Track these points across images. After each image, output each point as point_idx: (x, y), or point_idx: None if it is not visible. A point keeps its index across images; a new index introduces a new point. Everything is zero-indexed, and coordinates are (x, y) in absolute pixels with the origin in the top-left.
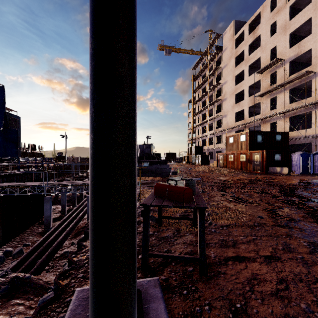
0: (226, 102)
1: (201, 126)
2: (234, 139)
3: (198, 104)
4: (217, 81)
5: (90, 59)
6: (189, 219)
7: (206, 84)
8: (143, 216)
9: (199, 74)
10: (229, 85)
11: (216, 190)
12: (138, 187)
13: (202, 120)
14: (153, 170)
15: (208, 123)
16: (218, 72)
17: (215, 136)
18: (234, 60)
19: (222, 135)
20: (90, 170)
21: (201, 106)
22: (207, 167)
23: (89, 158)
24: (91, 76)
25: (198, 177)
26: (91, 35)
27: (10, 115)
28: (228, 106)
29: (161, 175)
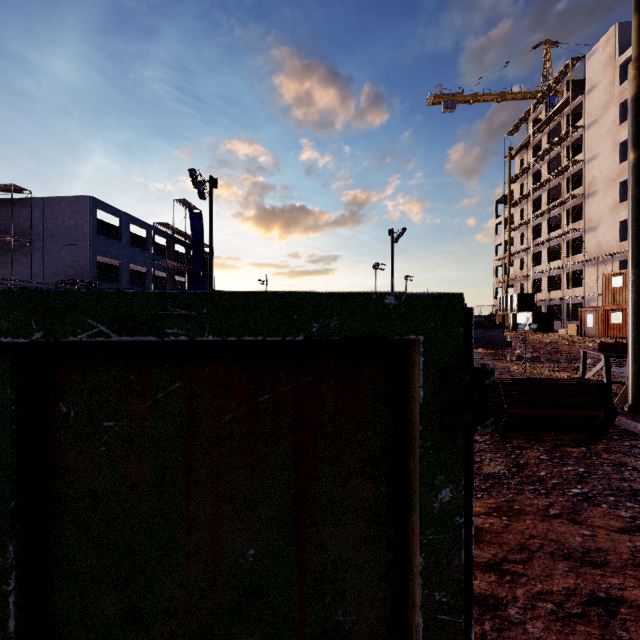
0: (596, 199)
1: (531, 253)
2: (625, 280)
3: (520, 206)
4: (571, 156)
5: (638, 277)
6: (620, 383)
7: (542, 163)
8: (604, 365)
9: (525, 143)
10: (604, 162)
11: (619, 367)
12: (480, 360)
13: (532, 239)
14: (475, 338)
15: (548, 245)
16: (575, 136)
17: (567, 272)
18: (616, 110)
19: (584, 271)
20: (638, 324)
21: (529, 209)
22: (556, 336)
23: (636, 320)
24: (639, 284)
25: (557, 352)
26: (639, 266)
27: (204, 253)
28: (600, 207)
29: (489, 347)
